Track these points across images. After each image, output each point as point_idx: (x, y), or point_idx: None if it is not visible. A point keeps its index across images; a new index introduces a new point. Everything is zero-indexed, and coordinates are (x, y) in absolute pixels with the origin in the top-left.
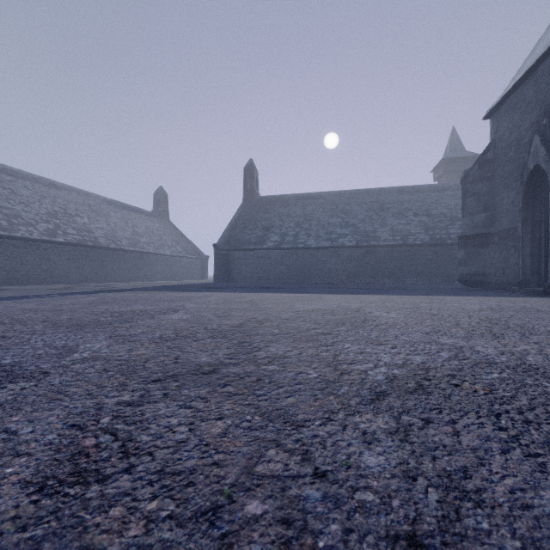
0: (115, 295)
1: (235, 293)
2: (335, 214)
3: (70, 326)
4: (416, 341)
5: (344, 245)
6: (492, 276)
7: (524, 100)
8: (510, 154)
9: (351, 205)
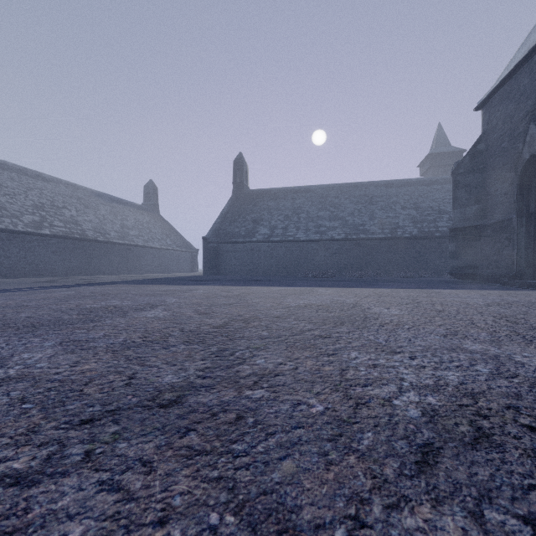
0: (96, 288)
1: (222, 286)
2: (324, 207)
3: (23, 326)
4: (436, 347)
5: (333, 238)
6: (485, 268)
7: (518, 89)
8: (503, 144)
9: (340, 199)
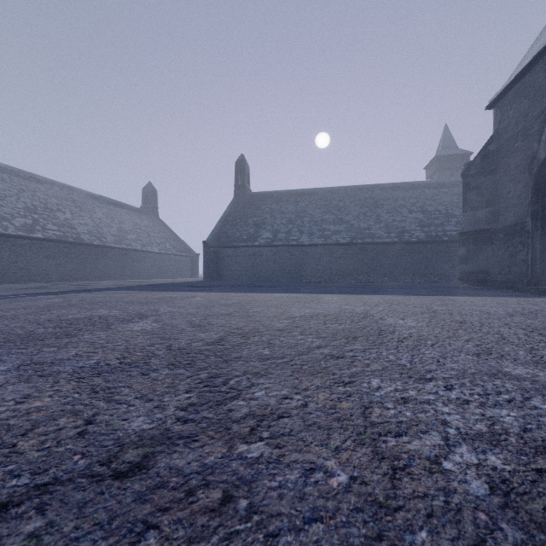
0: (87, 295)
1: (222, 293)
2: (328, 210)
3: None
4: (473, 372)
5: (338, 242)
6: (496, 274)
7: (533, 86)
8: (517, 144)
9: (345, 202)
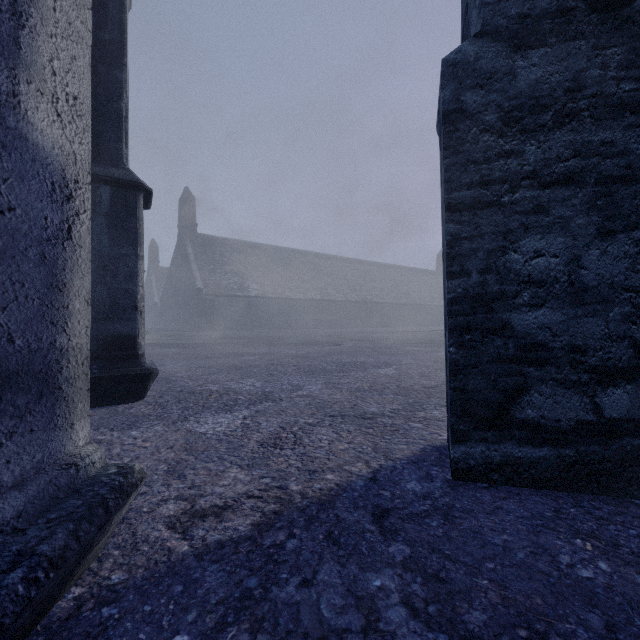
0: None
1: None
2: None
3: None
4: None
5: None
6: None
7: None
8: None
9: None
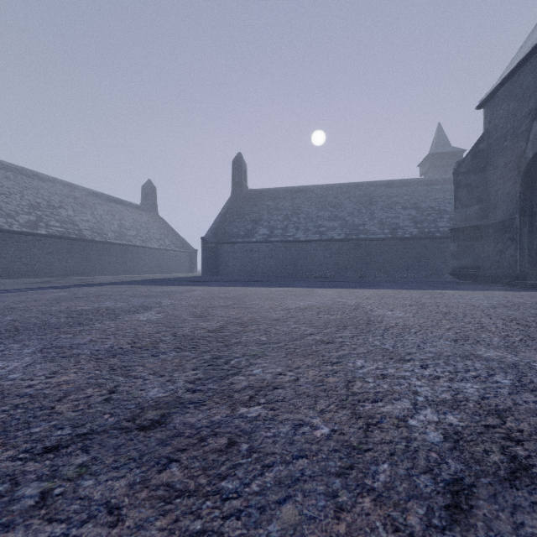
0: (91, 289)
1: (220, 287)
2: (324, 207)
3: (5, 331)
4: (448, 354)
5: (333, 238)
6: (486, 269)
7: (521, 86)
8: (506, 143)
9: (340, 199)
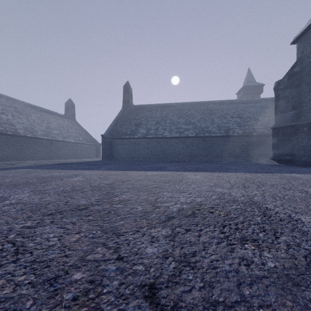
0: None
1: (105, 171)
2: (181, 116)
3: None
4: None
5: (188, 136)
6: (301, 156)
7: None
8: None
9: (191, 111)
